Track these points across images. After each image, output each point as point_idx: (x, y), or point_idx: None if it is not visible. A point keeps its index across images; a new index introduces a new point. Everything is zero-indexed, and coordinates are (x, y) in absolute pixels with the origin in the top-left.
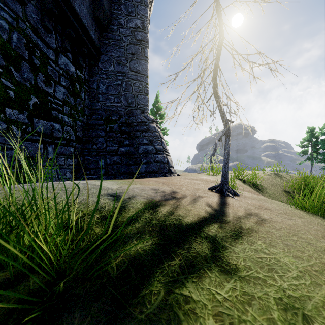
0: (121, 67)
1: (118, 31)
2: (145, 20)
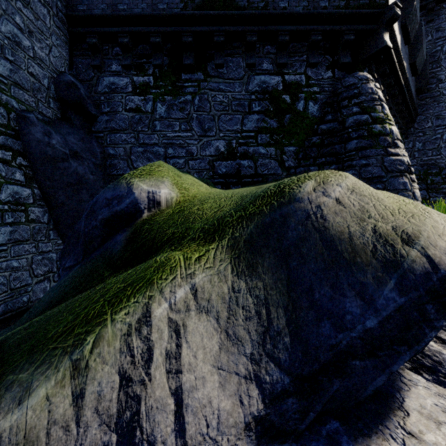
0: (440, 121)
1: (437, 87)
2: None
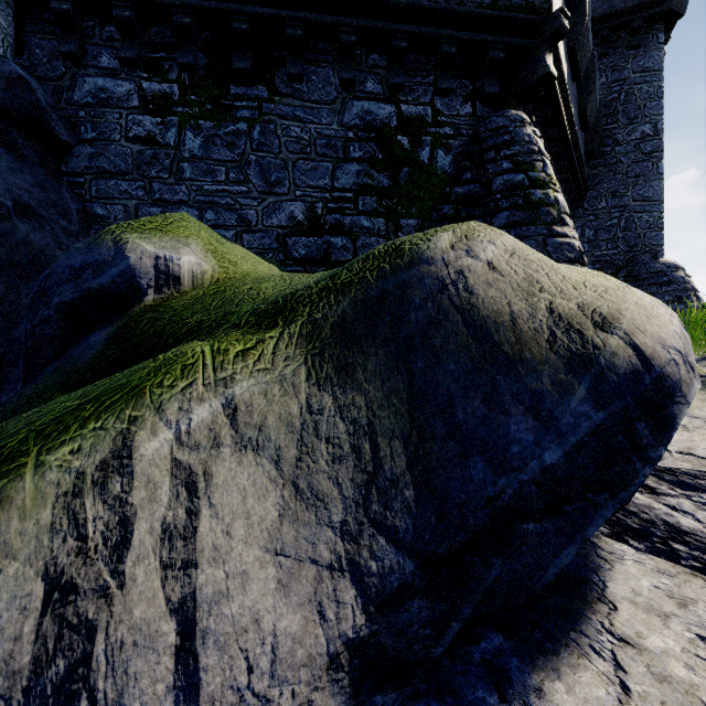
0: (617, 200)
1: (613, 152)
2: (658, 120)
